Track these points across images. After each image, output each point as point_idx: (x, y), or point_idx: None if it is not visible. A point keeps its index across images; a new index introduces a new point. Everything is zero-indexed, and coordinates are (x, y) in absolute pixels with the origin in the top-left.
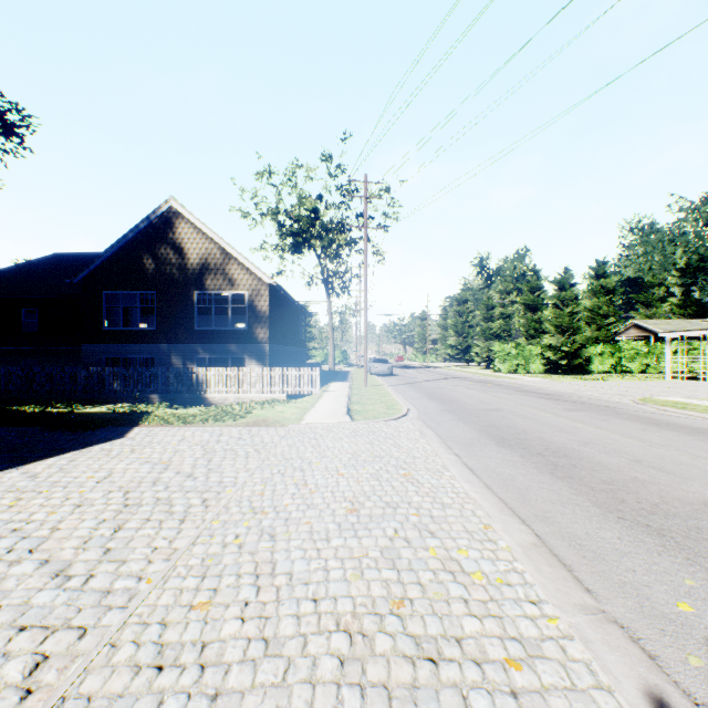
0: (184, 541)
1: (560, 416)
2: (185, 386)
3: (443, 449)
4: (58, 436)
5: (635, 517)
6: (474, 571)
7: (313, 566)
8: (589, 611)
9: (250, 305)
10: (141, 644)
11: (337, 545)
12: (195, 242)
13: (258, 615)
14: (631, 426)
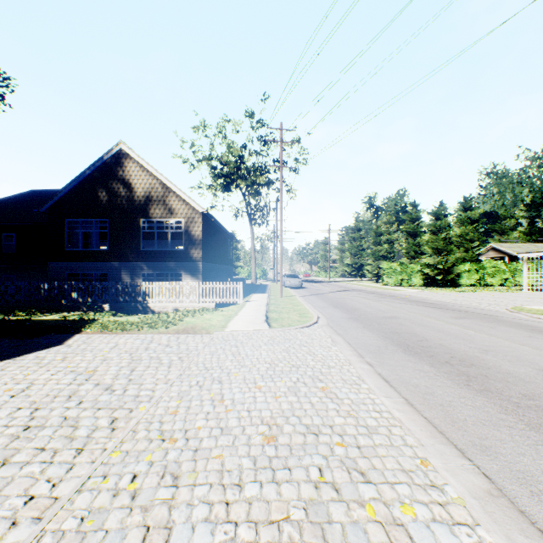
0: (69, 485)
1: (451, 323)
2: (131, 297)
3: (355, 357)
4: (2, 343)
5: None
6: None
7: (218, 539)
8: None
9: (186, 230)
10: None
11: (251, 497)
12: (140, 178)
13: None
14: (517, 333)
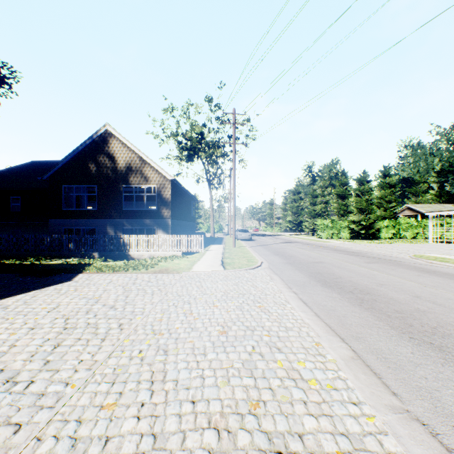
0: (102, 355)
1: (362, 266)
2: (115, 247)
3: (285, 289)
4: (27, 280)
5: (421, 337)
6: (310, 378)
7: (193, 375)
8: (396, 410)
9: (158, 194)
10: (59, 438)
11: (211, 359)
12: (122, 153)
13: (150, 414)
14: (410, 273)
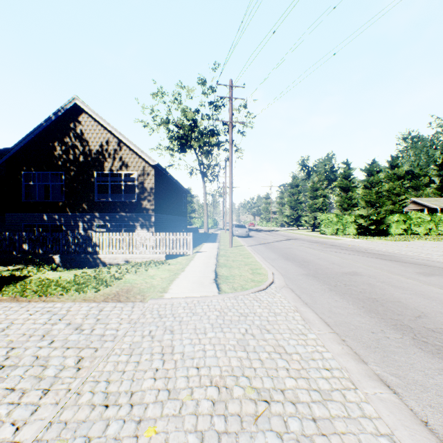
0: None
1: (427, 283)
2: (81, 248)
3: (353, 363)
4: None
5: None
6: None
7: None
8: None
9: (139, 183)
10: None
11: None
12: (95, 133)
13: None
14: None
